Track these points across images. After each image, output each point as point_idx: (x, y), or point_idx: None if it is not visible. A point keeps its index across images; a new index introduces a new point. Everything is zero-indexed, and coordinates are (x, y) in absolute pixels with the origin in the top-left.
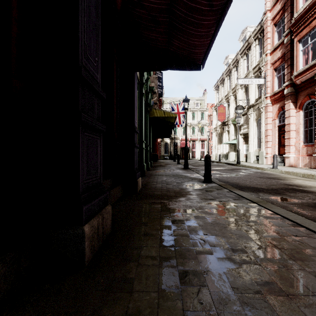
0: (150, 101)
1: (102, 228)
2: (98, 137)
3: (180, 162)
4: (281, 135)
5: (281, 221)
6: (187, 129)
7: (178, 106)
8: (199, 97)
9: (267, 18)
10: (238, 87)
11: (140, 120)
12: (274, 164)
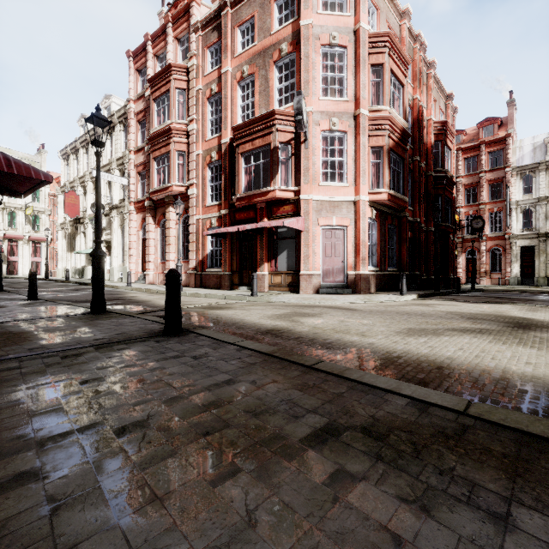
0: None
1: None
2: None
3: None
4: (145, 249)
5: (73, 307)
6: None
7: None
8: (27, 154)
9: (131, 109)
10: None
11: None
12: (128, 281)
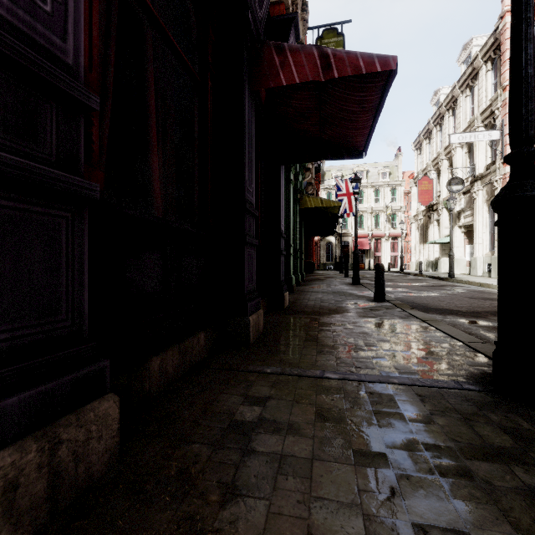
0: (301, 183)
1: (258, 326)
2: (254, 251)
3: (351, 274)
4: None
5: (435, 334)
6: (365, 218)
7: (348, 184)
8: (387, 162)
9: (506, 25)
10: (455, 144)
11: (287, 217)
12: None
